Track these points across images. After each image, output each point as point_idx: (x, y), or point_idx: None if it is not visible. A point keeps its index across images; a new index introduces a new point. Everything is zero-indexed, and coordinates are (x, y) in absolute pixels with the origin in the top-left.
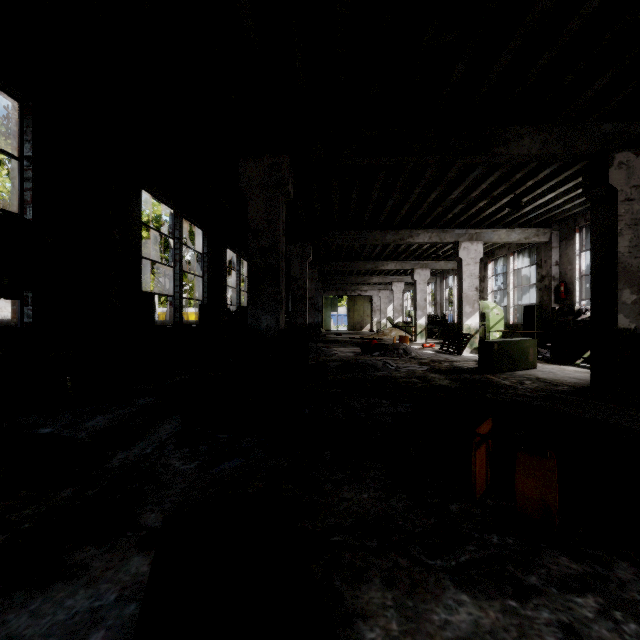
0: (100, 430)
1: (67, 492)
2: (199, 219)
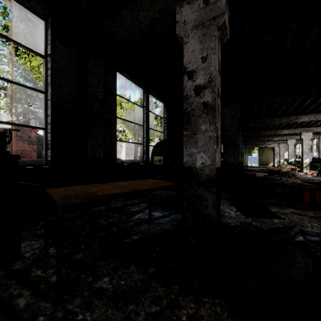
0: None
1: None
2: None
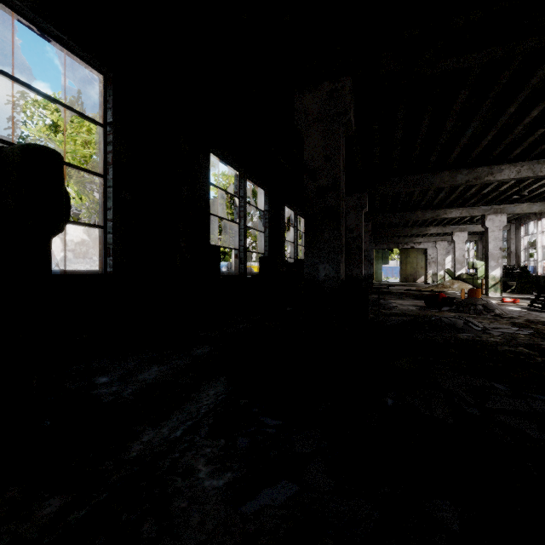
0: (146, 387)
1: (52, 505)
2: (261, 179)
